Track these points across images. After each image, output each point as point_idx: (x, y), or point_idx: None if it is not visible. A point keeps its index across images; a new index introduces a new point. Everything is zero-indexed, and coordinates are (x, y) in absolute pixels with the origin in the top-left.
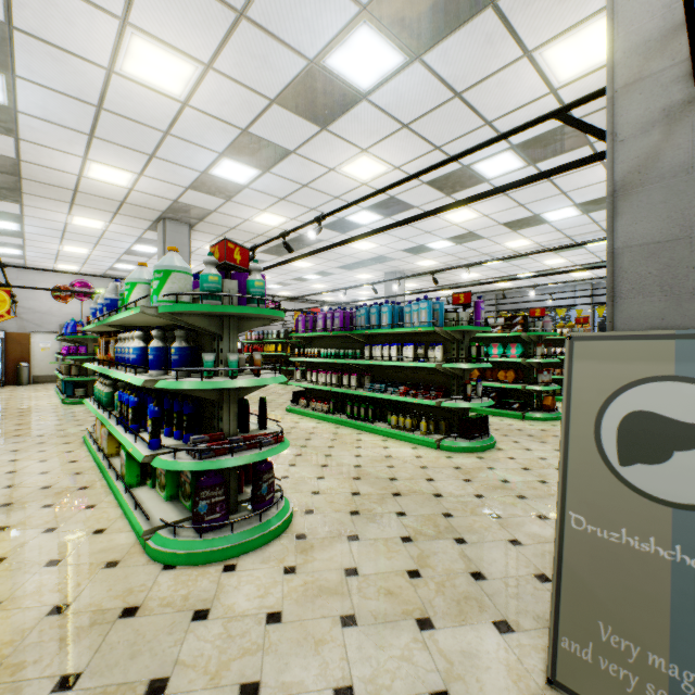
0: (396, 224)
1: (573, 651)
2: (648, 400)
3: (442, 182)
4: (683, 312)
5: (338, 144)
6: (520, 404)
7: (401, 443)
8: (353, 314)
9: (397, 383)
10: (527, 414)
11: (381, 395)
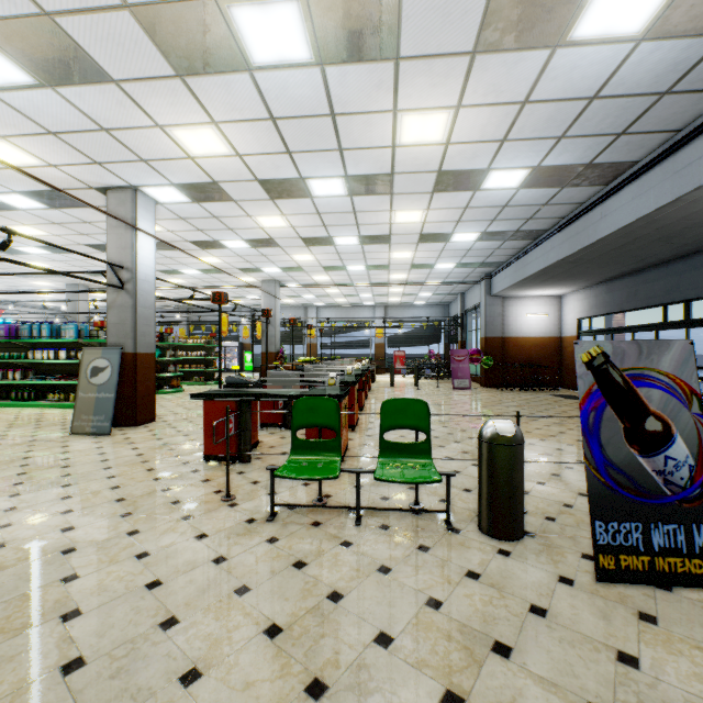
0: (39, 292)
1: (77, 424)
2: (97, 363)
3: (97, 246)
4: (121, 342)
5: (2, 218)
6: (157, 385)
7: (56, 409)
8: (19, 327)
9: (57, 374)
10: (160, 390)
11: (42, 382)
